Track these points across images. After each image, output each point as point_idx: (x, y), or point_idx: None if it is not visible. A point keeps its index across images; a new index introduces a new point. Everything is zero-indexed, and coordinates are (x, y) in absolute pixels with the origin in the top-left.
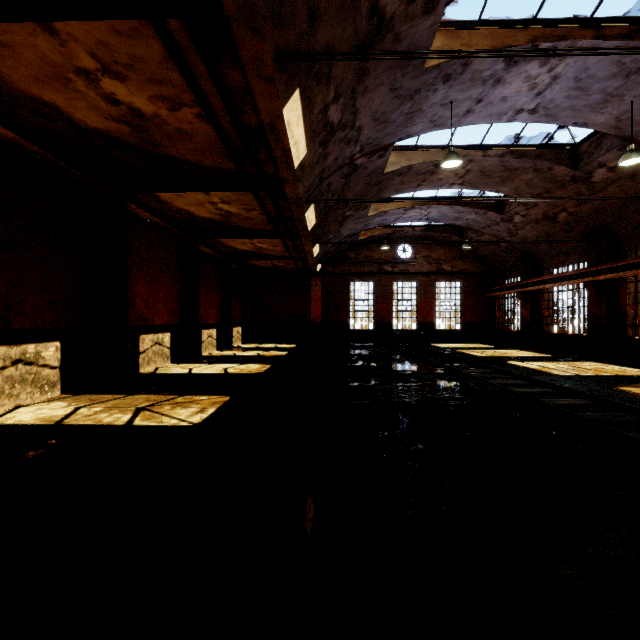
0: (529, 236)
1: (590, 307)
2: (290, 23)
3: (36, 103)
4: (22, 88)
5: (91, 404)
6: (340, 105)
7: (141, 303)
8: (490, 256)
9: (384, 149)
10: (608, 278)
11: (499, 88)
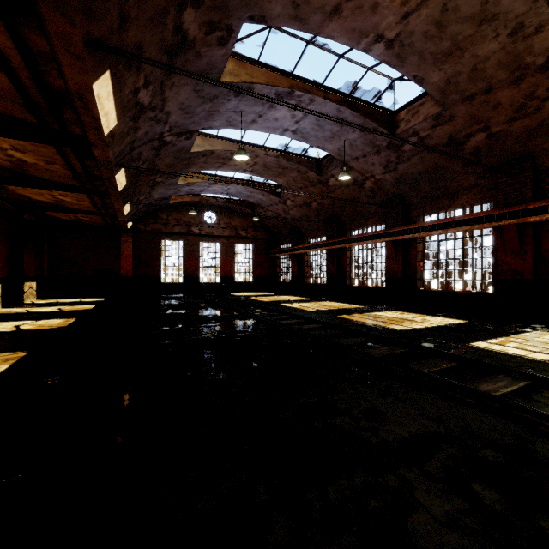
0: (296, 215)
1: (329, 266)
2: (101, 18)
3: None
4: None
5: None
6: (150, 91)
7: None
8: (273, 227)
9: (190, 133)
10: (337, 248)
11: (273, 111)
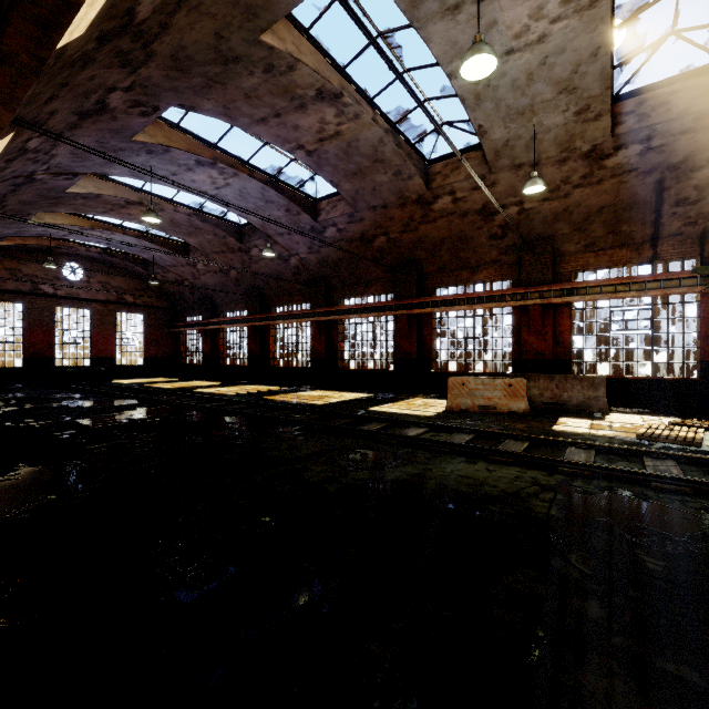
0: (210, 282)
1: (251, 345)
2: (35, 103)
3: None
4: None
5: None
6: (43, 138)
7: None
8: (175, 293)
9: (74, 175)
10: (261, 325)
11: (191, 173)
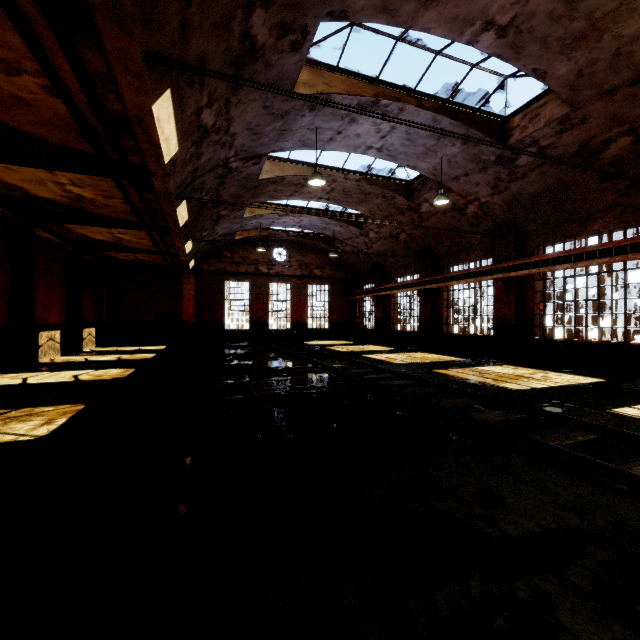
0: (381, 250)
1: (421, 310)
2: (161, 29)
3: None
4: None
5: None
6: (214, 110)
7: None
8: (352, 264)
9: (258, 157)
10: (431, 287)
11: (354, 126)
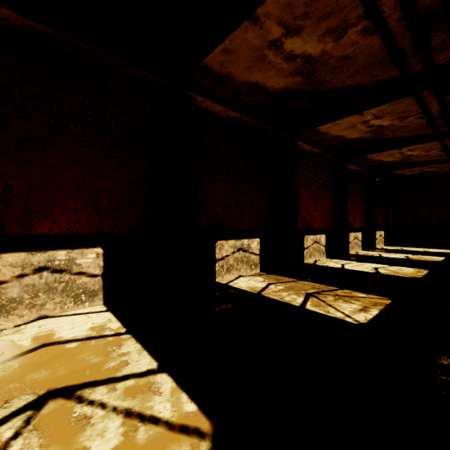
0: None
1: None
2: None
3: (247, 87)
4: (241, 79)
5: (276, 282)
6: None
7: (305, 212)
8: None
9: None
10: None
11: None
